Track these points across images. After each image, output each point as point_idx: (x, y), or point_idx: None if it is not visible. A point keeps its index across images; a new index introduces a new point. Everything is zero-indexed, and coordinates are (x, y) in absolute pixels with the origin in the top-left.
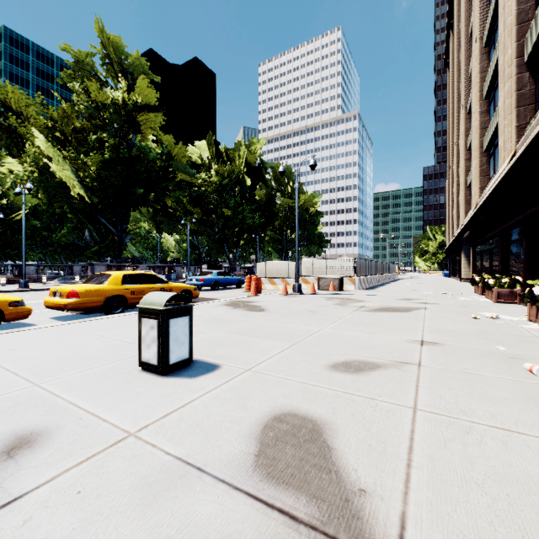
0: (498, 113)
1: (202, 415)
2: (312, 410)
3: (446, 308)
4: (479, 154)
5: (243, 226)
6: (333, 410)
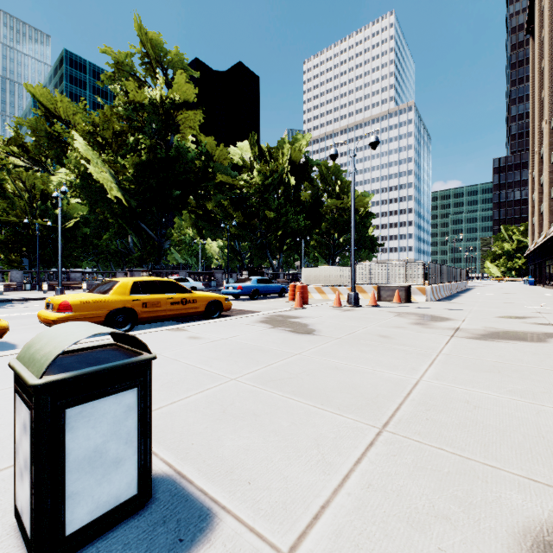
0: None
1: None
2: None
3: None
4: None
5: (287, 230)
6: None
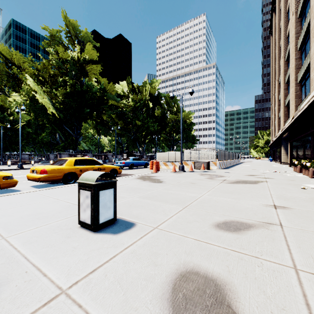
0: (310, 57)
1: (122, 271)
2: (211, 268)
3: (280, 181)
4: (295, 85)
5: (148, 131)
6: (227, 269)
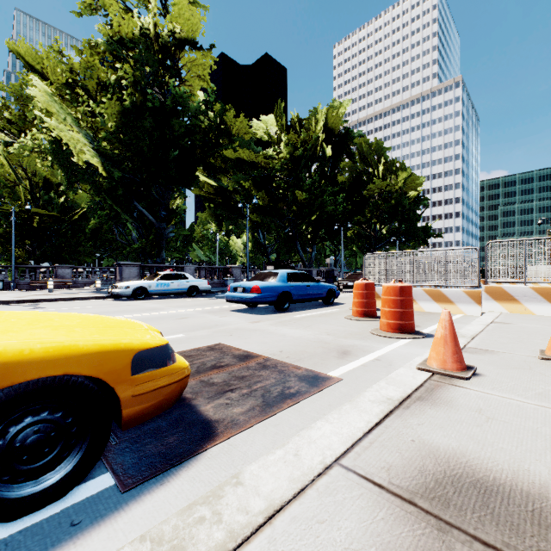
0: None
1: None
2: None
3: None
4: None
5: (322, 215)
6: None
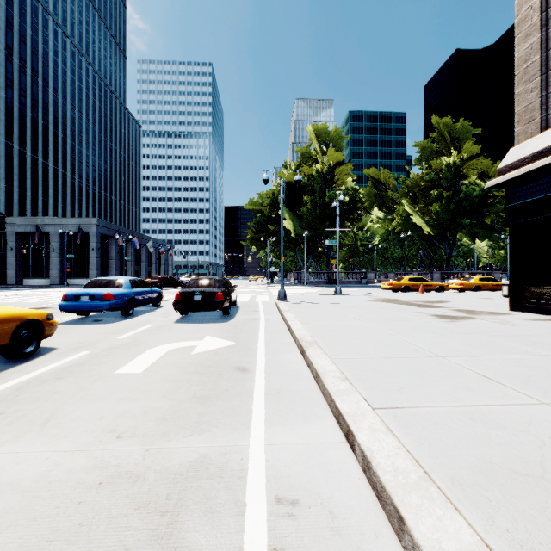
0: None
1: None
2: None
3: None
4: None
5: None
6: None
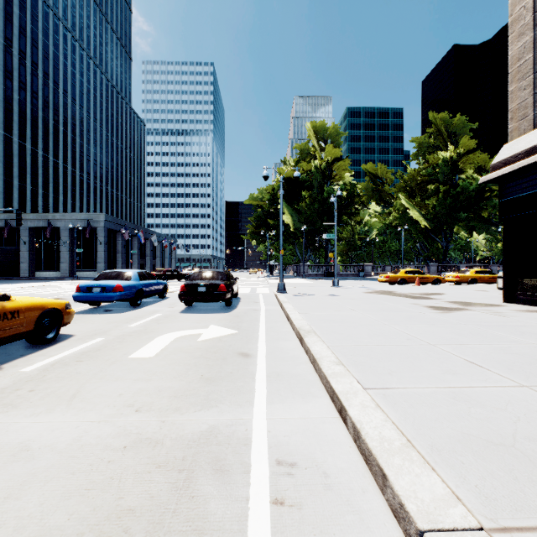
0: None
1: None
2: None
3: None
4: None
5: None
6: None
